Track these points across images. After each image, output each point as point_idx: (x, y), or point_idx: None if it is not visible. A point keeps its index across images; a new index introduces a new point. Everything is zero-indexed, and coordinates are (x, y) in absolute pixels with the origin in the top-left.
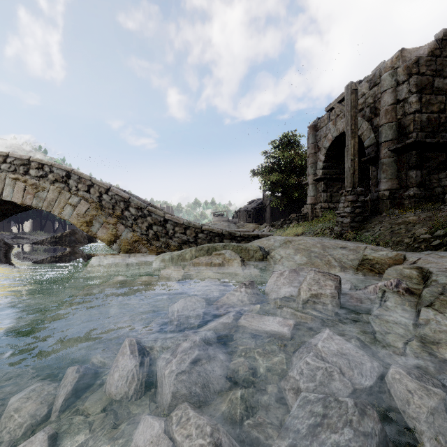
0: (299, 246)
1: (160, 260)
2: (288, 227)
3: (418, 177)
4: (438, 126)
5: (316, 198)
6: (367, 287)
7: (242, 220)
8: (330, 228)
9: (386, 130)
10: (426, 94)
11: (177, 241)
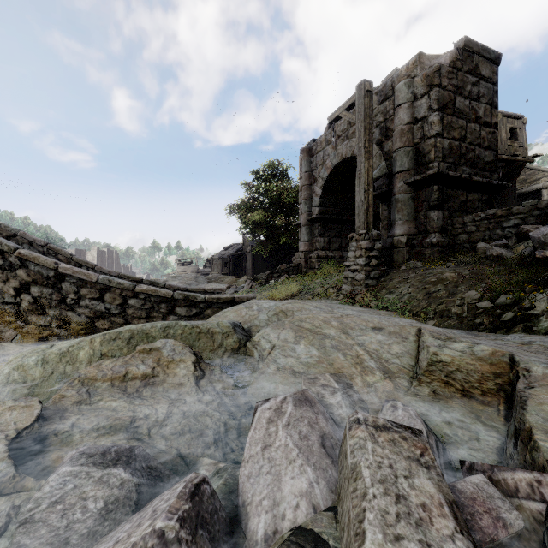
0: (302, 323)
1: (12, 370)
2: (276, 283)
3: (439, 220)
4: (460, 158)
5: (310, 244)
6: (500, 470)
7: (216, 270)
8: (336, 287)
9: (402, 156)
10: (448, 114)
11: (84, 313)
